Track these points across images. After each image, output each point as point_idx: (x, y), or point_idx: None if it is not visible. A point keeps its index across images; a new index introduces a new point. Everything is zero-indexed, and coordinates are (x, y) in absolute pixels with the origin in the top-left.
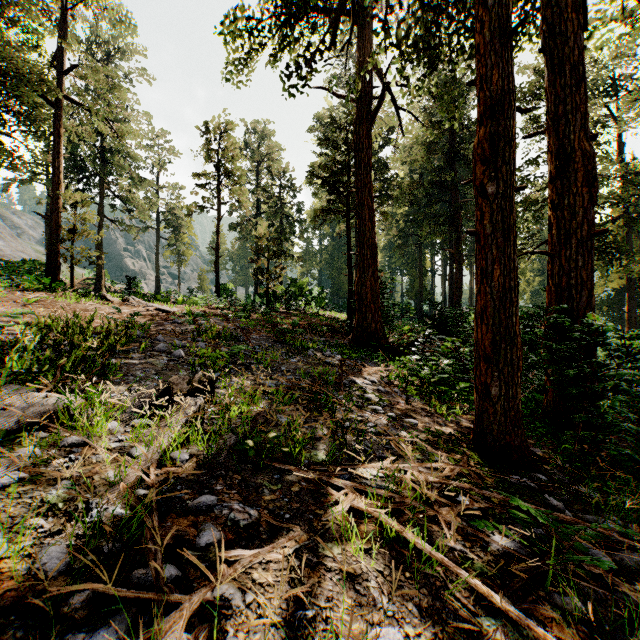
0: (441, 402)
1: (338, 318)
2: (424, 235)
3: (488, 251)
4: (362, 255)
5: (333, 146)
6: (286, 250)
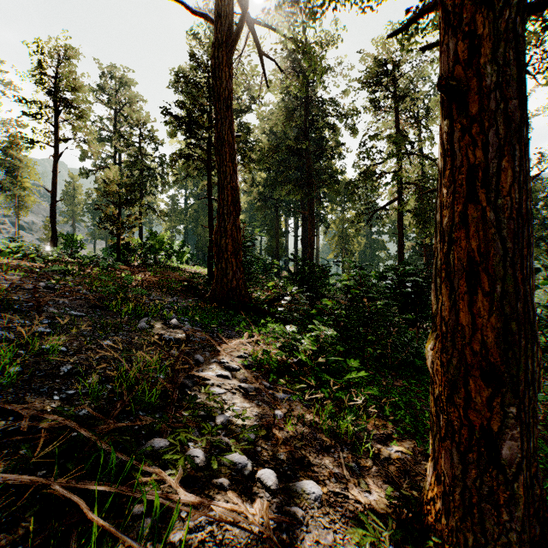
0: (333, 401)
1: (200, 273)
2: (282, 196)
3: (490, 126)
4: (222, 200)
5: (191, 85)
6: (147, 203)
